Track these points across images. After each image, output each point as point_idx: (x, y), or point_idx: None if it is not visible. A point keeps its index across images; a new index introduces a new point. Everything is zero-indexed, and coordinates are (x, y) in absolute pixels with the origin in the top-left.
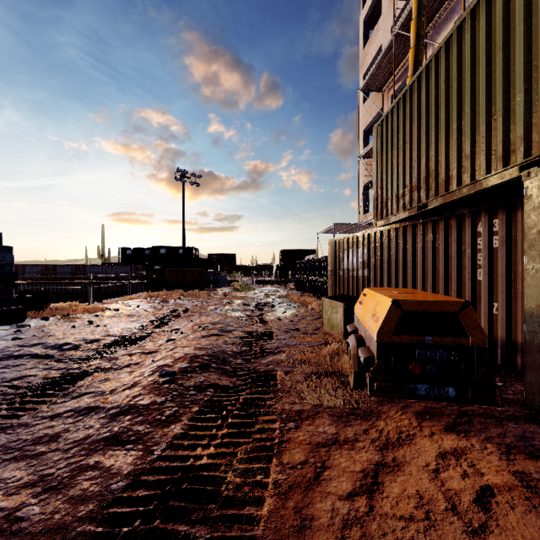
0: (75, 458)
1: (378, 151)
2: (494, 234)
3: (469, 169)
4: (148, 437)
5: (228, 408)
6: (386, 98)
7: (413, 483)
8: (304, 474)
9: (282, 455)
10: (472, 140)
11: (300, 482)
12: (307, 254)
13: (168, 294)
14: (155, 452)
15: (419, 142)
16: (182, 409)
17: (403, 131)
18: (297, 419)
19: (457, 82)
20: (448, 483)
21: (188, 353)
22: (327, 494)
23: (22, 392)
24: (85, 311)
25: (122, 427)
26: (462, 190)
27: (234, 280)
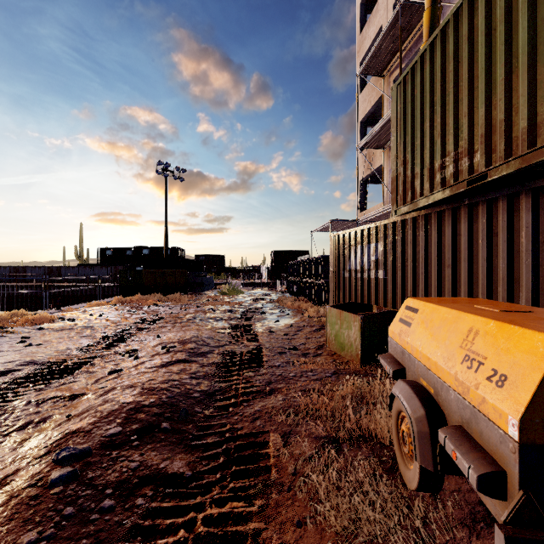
0: None
1: (398, 117)
2: None
3: None
4: None
5: None
6: (386, 83)
7: None
8: None
9: None
10: None
11: None
12: (299, 255)
13: (143, 298)
14: None
15: (472, 86)
16: None
17: (442, 79)
18: None
19: None
20: None
21: (127, 401)
22: None
23: None
24: (28, 323)
25: None
26: None
27: (222, 282)
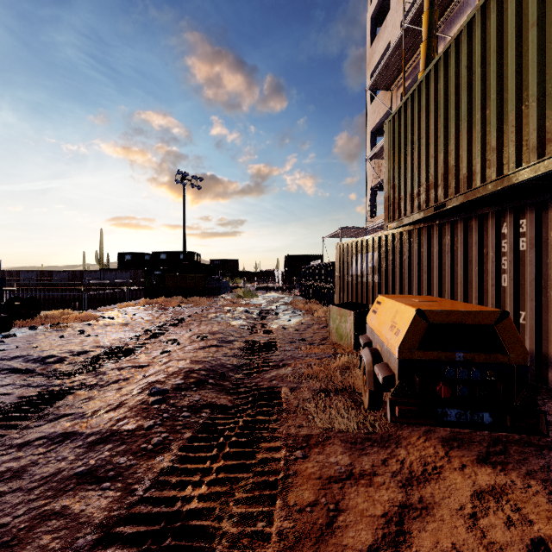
0: (38, 501)
1: (390, 148)
2: (521, 235)
3: (496, 162)
4: (129, 472)
5: (225, 434)
6: (394, 97)
7: (446, 533)
8: (314, 520)
9: (287, 494)
10: (500, 130)
11: (310, 530)
12: (312, 259)
13: (167, 300)
14: (136, 492)
15: (437, 136)
16: (173, 435)
17: (418, 125)
18: (305, 446)
19: (481, 67)
20: (490, 533)
21: (183, 367)
22: (343, 548)
23: None
24: (77, 320)
25: (100, 459)
26: (487, 186)
27: (236, 286)
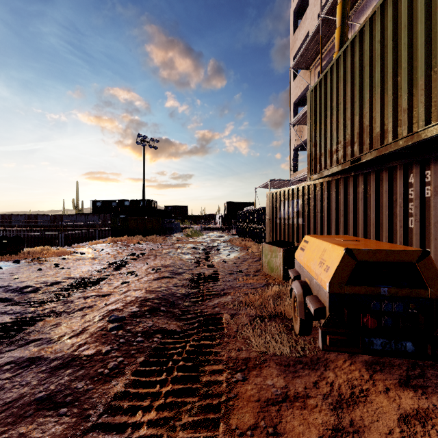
0: None
1: (312, 113)
2: (426, 184)
3: (406, 121)
4: (85, 397)
5: (174, 358)
6: (312, 75)
7: None
8: None
9: (230, 417)
10: (410, 94)
11: None
12: (246, 206)
13: (129, 239)
14: (90, 418)
15: (353, 101)
16: (127, 359)
17: (337, 92)
18: (244, 369)
19: (393, 40)
20: None
21: (139, 296)
22: None
23: None
24: (54, 255)
25: (60, 384)
26: (398, 142)
27: (186, 227)
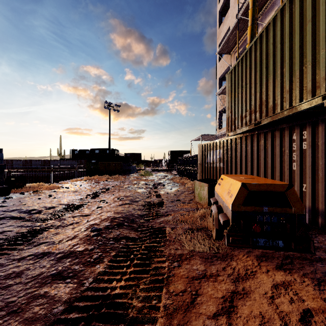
0: (31, 289)
1: (229, 89)
2: (304, 140)
3: (288, 99)
4: (81, 273)
5: (134, 253)
6: (232, 58)
7: (257, 307)
8: (184, 299)
9: (169, 286)
10: (291, 80)
11: (181, 305)
12: (184, 153)
13: (99, 177)
14: (85, 285)
15: (256, 82)
16: (104, 254)
17: (245, 76)
18: (179, 260)
19: (280, 44)
20: (281, 306)
21: (110, 216)
22: (200, 315)
23: (1, 242)
24: (47, 189)
25: (64, 266)
26: (284, 112)
27: (140, 169)
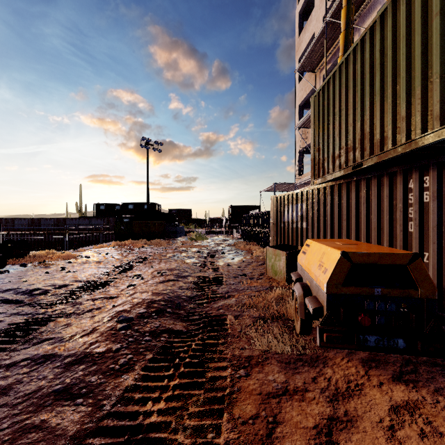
0: (21, 416)
1: (315, 118)
2: (425, 189)
3: (405, 129)
4: (99, 389)
5: (180, 356)
6: (318, 77)
7: (369, 443)
8: (256, 431)
9: (233, 408)
10: (408, 102)
11: (253, 441)
12: (251, 209)
13: (134, 242)
14: (105, 408)
15: (354, 107)
16: (136, 357)
17: (339, 99)
18: (247, 366)
19: (392, 50)
20: (406, 443)
21: (146, 298)
22: None
23: None
24: (60, 258)
25: (75, 378)
26: (397, 149)
27: (190, 231)
